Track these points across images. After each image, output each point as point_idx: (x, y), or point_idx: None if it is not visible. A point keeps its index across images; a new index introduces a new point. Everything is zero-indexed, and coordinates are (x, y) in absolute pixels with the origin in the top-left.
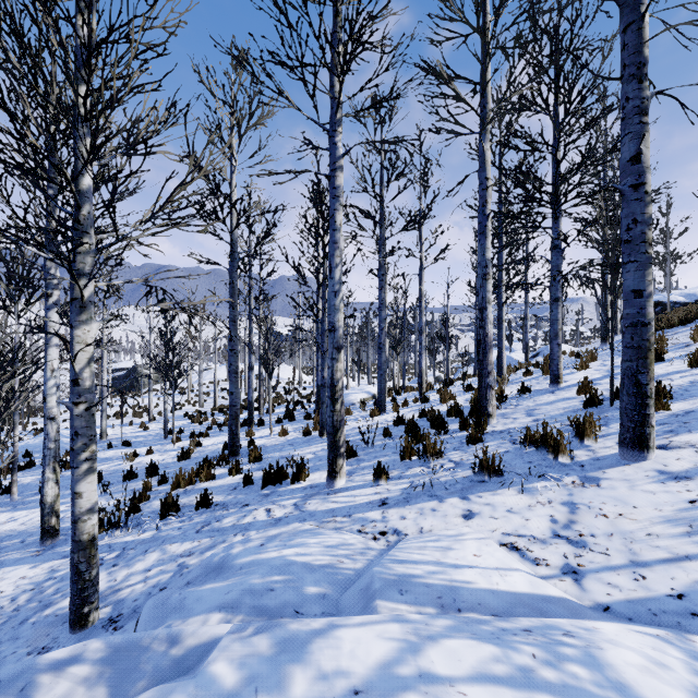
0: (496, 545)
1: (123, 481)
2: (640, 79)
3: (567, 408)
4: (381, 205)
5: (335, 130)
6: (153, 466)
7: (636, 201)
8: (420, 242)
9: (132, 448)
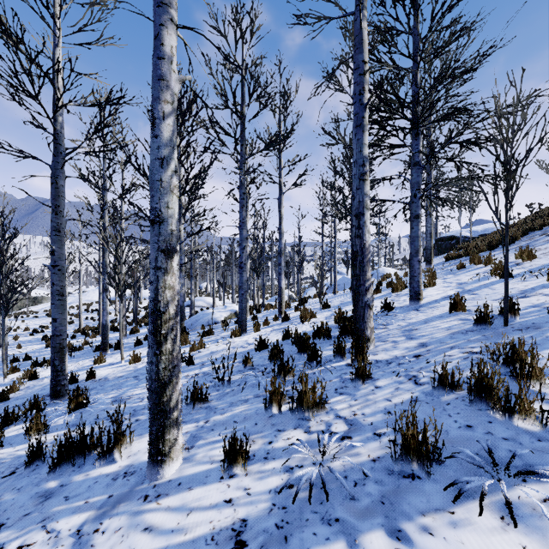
0: None
1: None
2: None
3: (451, 328)
4: (242, 119)
5: None
6: None
7: None
8: (280, 168)
9: None
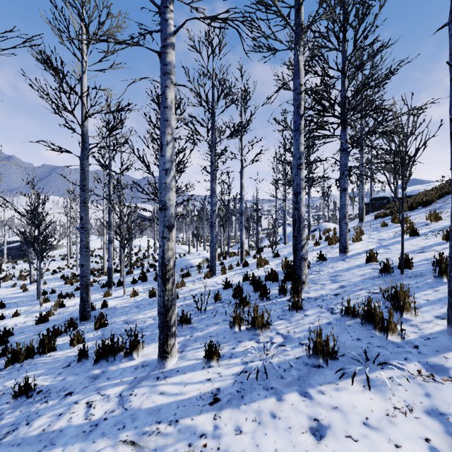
0: None
1: None
2: None
3: (364, 275)
4: (212, 115)
5: (166, 6)
6: (7, 332)
7: None
8: (241, 148)
9: (5, 309)
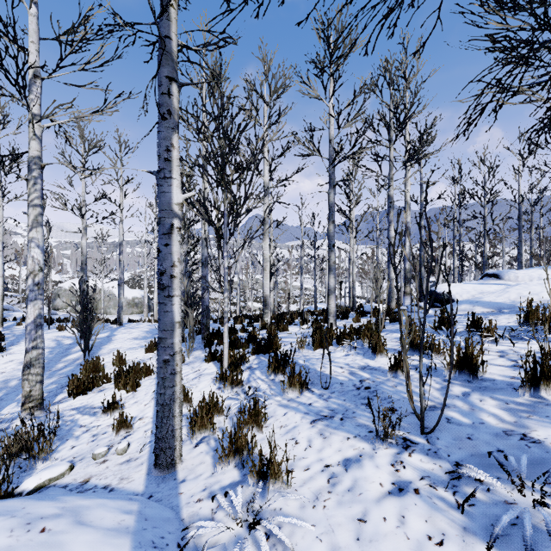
0: None
1: None
2: None
3: None
4: None
5: None
6: None
7: None
8: None
9: None
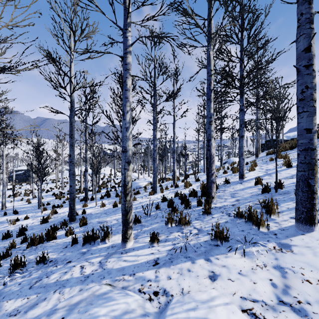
0: (240, 312)
1: (2, 239)
2: (310, 1)
3: (252, 193)
4: (154, 86)
5: (126, 29)
6: (23, 228)
7: (307, 75)
8: (174, 107)
9: (18, 215)
